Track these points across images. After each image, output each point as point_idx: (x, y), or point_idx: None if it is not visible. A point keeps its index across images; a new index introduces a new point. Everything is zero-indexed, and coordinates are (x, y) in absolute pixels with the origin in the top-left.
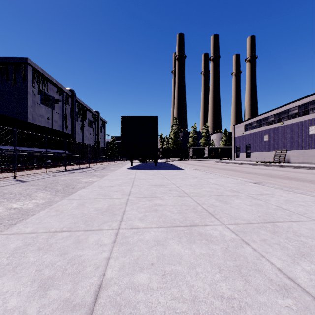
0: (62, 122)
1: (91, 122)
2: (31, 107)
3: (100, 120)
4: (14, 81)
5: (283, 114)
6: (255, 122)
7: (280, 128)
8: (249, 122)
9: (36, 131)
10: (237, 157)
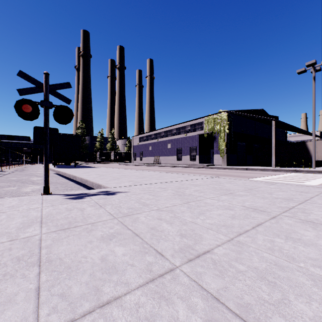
0: None
1: None
2: None
3: None
4: None
5: (158, 134)
6: (145, 137)
7: (157, 143)
8: (142, 136)
9: None
10: (135, 161)
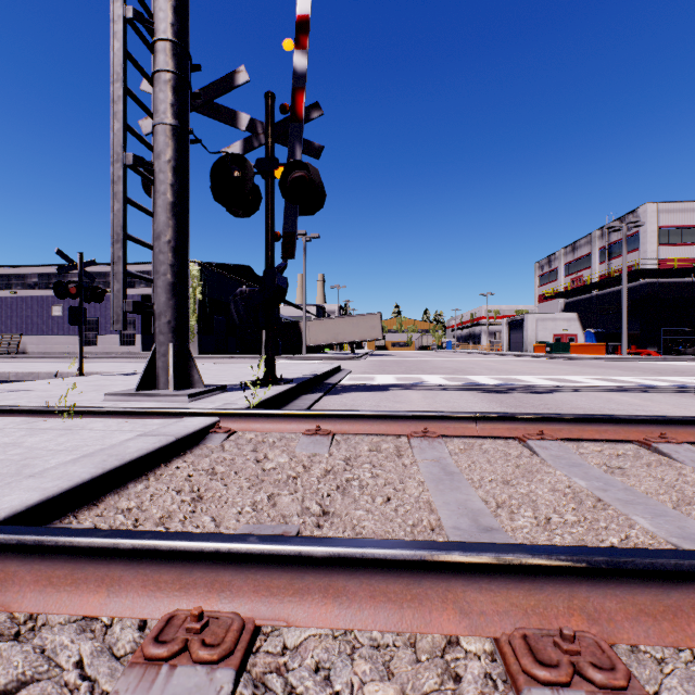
0: None
1: None
2: None
3: None
4: None
5: (16, 279)
6: None
7: (11, 299)
8: None
9: None
10: None
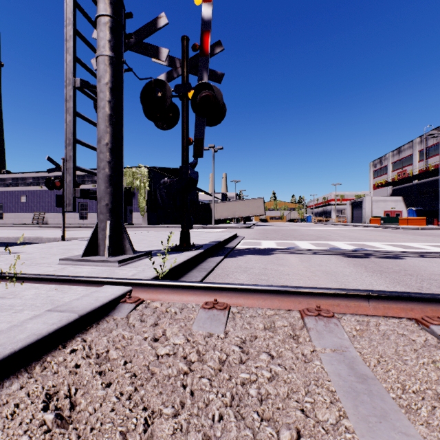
0: None
1: None
2: None
3: None
4: None
5: (42, 179)
6: (11, 180)
7: (39, 191)
8: (1, 177)
9: None
10: None
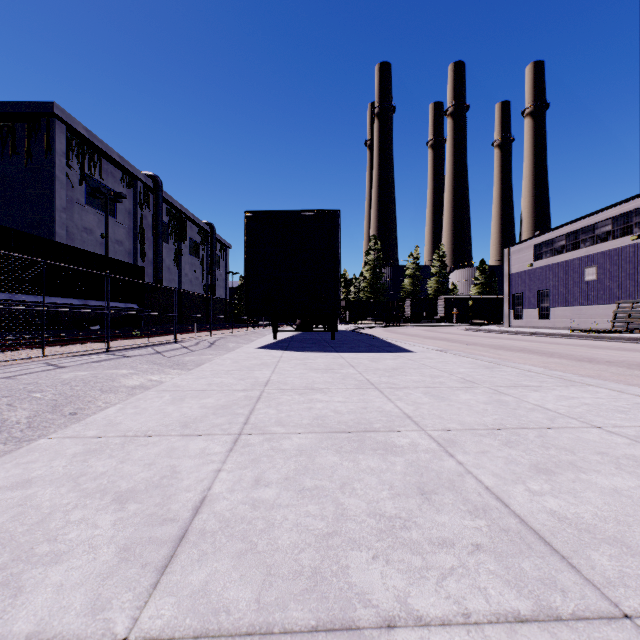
0: (133, 244)
1: (197, 246)
2: (64, 211)
3: (217, 243)
4: (28, 155)
5: (637, 215)
6: (563, 239)
7: (629, 249)
8: (546, 238)
9: (56, 257)
10: (516, 319)
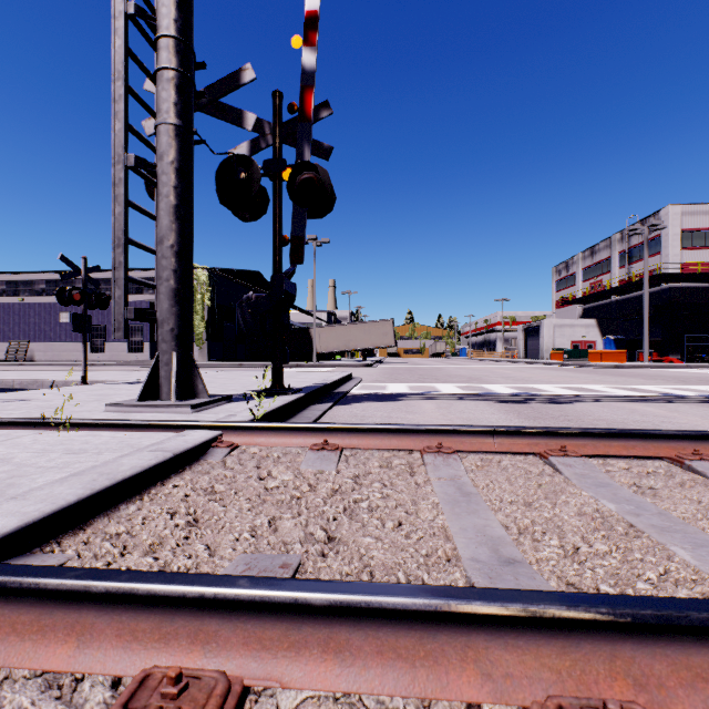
0: None
1: None
2: None
3: None
4: None
5: (24, 285)
6: None
7: (19, 306)
8: None
9: None
10: None
